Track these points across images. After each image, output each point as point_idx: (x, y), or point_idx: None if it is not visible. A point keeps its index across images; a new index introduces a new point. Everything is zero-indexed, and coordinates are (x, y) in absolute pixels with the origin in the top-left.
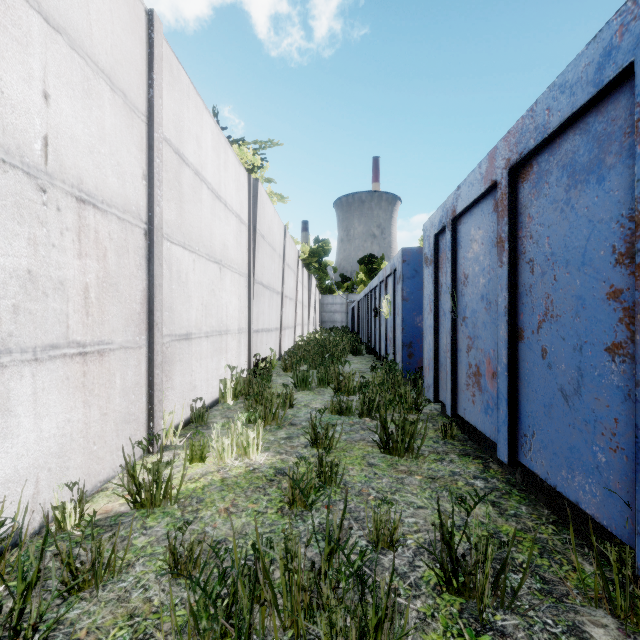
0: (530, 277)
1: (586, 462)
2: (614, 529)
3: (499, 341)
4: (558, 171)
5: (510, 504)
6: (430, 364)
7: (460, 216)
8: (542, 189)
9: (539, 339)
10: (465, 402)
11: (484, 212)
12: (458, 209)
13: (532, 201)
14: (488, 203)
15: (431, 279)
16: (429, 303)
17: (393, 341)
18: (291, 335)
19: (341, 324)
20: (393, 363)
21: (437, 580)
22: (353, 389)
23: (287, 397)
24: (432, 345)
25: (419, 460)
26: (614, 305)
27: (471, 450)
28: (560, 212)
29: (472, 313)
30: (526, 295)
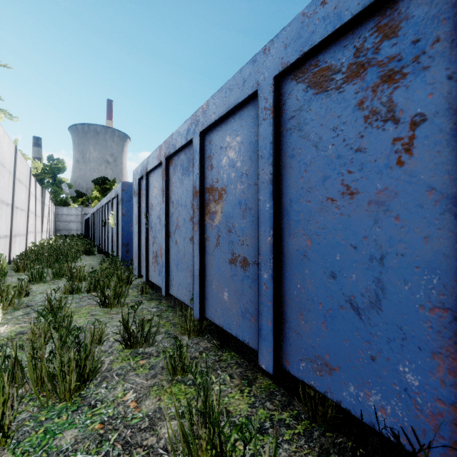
0: (173, 209)
1: (186, 284)
2: (191, 305)
3: (163, 238)
4: (180, 166)
5: (166, 314)
6: (136, 254)
7: (150, 172)
8: (176, 172)
9: (175, 237)
10: (152, 272)
11: (159, 174)
12: (148, 168)
13: (173, 175)
14: (160, 170)
15: (137, 204)
16: (136, 218)
17: (117, 242)
18: (22, 242)
19: (76, 232)
20: (115, 257)
21: (121, 345)
22: (84, 277)
23: (22, 288)
24: (137, 243)
25: (125, 307)
26: (191, 223)
27: (155, 297)
28: (180, 183)
29: (154, 225)
30: (172, 217)
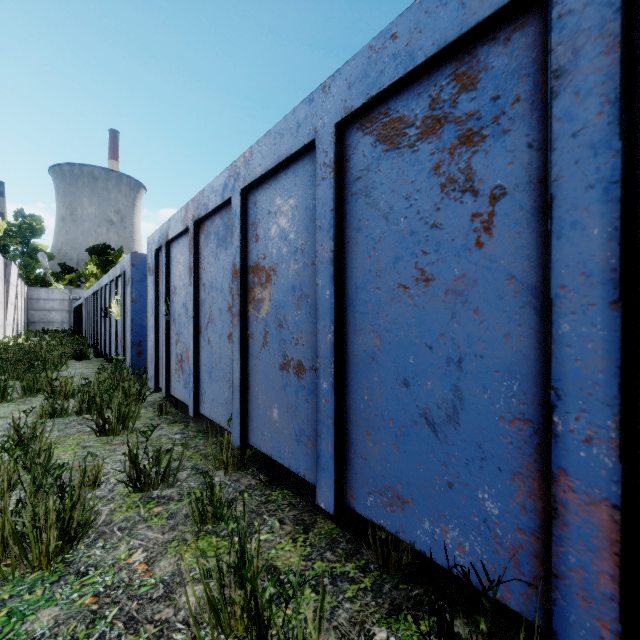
0: (204, 294)
1: (222, 399)
2: (230, 428)
3: (190, 335)
4: (214, 235)
5: (194, 442)
6: (152, 358)
7: (172, 241)
8: (209, 242)
9: (208, 333)
10: (175, 383)
11: (185, 244)
12: (170, 236)
13: (205, 247)
14: (187, 239)
15: (153, 286)
16: (152, 306)
17: (123, 341)
18: None
19: (61, 325)
20: (121, 362)
21: (127, 488)
22: (72, 392)
23: None
24: (154, 342)
25: (134, 434)
26: (230, 314)
27: (180, 419)
28: (215, 259)
29: (179, 316)
30: (203, 306)
